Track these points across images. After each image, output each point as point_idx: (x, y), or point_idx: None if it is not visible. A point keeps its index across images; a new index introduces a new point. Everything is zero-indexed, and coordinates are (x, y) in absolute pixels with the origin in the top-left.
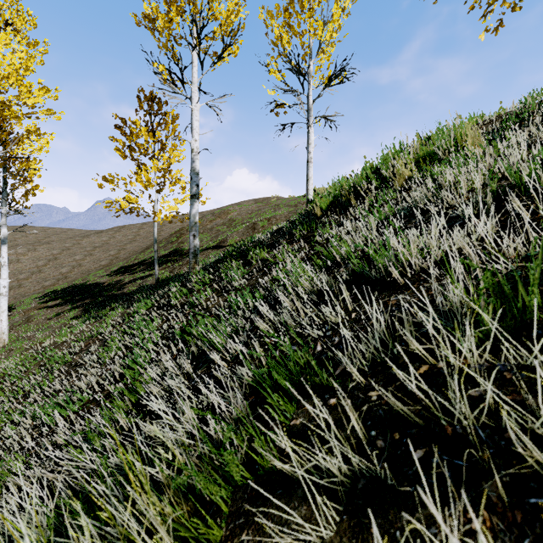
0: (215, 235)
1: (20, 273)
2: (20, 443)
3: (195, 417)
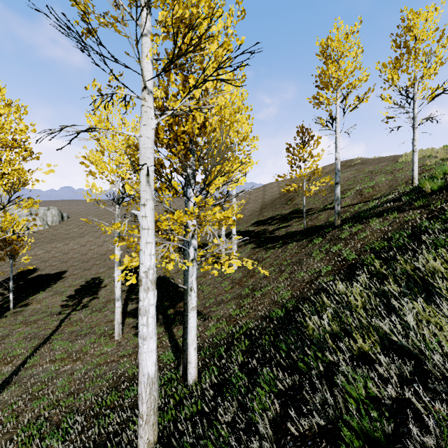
0: (323, 199)
1: None
2: (310, 278)
3: (411, 255)
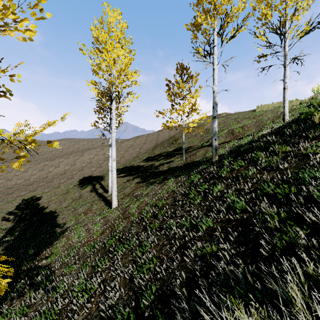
0: (201, 138)
1: (99, 160)
2: (184, 237)
3: None
